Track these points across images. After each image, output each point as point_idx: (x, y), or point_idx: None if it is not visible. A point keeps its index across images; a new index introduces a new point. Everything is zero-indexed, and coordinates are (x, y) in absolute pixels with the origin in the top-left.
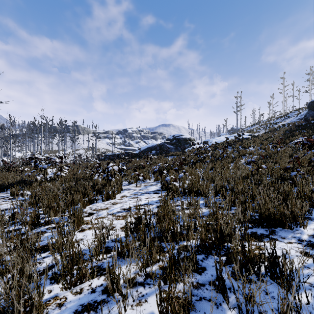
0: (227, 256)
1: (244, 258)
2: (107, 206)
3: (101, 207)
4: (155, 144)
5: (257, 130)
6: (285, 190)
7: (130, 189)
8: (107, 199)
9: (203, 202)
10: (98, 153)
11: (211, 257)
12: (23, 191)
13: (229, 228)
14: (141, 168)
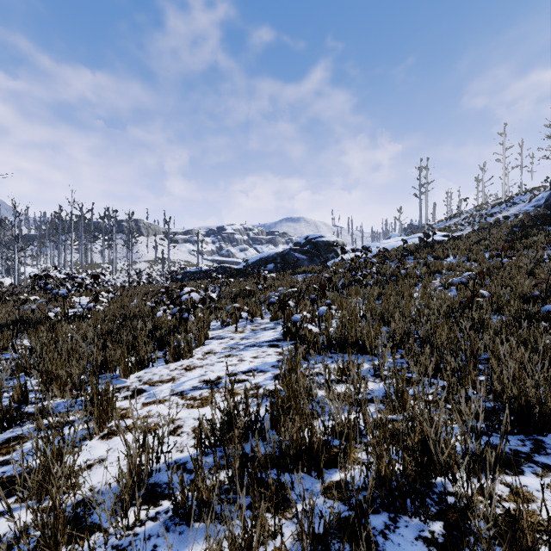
0: (462, 544)
1: (508, 550)
2: (174, 374)
3: (161, 377)
4: (274, 252)
5: (457, 227)
6: (537, 341)
7: (224, 337)
8: (175, 359)
9: (370, 366)
10: (173, 268)
11: (406, 522)
12: (16, 341)
13: (450, 450)
14: (246, 295)
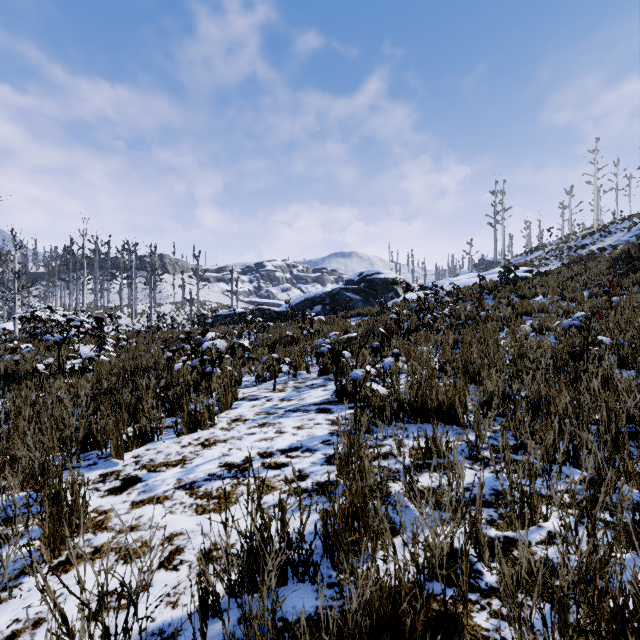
0: None
1: None
2: (186, 452)
3: (167, 457)
4: (322, 292)
5: (541, 261)
6: None
7: (258, 398)
8: (190, 430)
9: (461, 443)
10: (203, 311)
11: None
12: None
13: None
14: (288, 342)
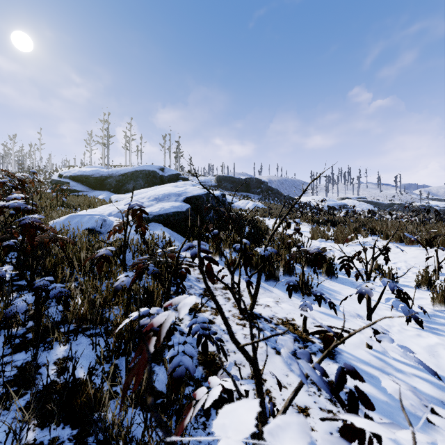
0: None
1: None
2: None
3: None
4: None
5: None
6: None
7: None
8: None
9: None
10: None
11: None
12: None
13: None
14: None
